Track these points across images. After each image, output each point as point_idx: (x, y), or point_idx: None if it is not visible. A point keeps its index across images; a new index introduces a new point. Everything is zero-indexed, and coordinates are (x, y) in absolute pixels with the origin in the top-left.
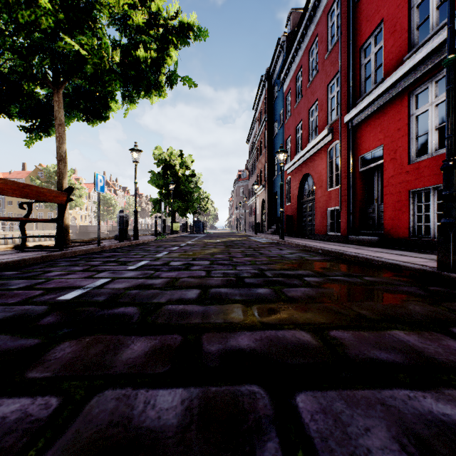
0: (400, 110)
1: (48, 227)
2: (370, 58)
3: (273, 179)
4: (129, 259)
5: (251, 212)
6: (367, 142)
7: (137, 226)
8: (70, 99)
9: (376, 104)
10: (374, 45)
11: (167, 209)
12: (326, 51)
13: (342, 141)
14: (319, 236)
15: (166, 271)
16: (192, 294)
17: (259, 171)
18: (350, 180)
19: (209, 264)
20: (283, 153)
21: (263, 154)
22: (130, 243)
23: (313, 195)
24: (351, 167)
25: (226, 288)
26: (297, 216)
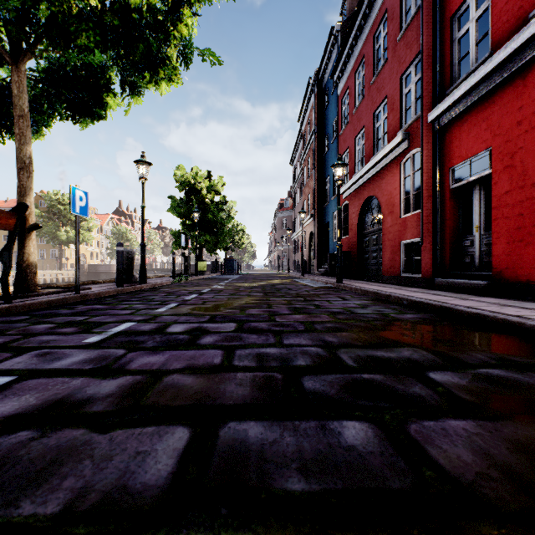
0: (521, 93)
1: (51, 267)
2: (467, 27)
3: (324, 206)
4: (106, 319)
5: (295, 248)
6: (463, 147)
7: (144, 266)
8: (44, 84)
9: (480, 90)
10: (474, 8)
11: (189, 244)
12: (399, 30)
13: (424, 148)
14: (389, 279)
15: (149, 349)
16: (164, 457)
17: (306, 197)
18: (436, 202)
19: (233, 331)
20: (342, 167)
21: (312, 175)
22: (132, 288)
23: (379, 225)
24: (438, 184)
25: (262, 418)
26: (357, 253)
